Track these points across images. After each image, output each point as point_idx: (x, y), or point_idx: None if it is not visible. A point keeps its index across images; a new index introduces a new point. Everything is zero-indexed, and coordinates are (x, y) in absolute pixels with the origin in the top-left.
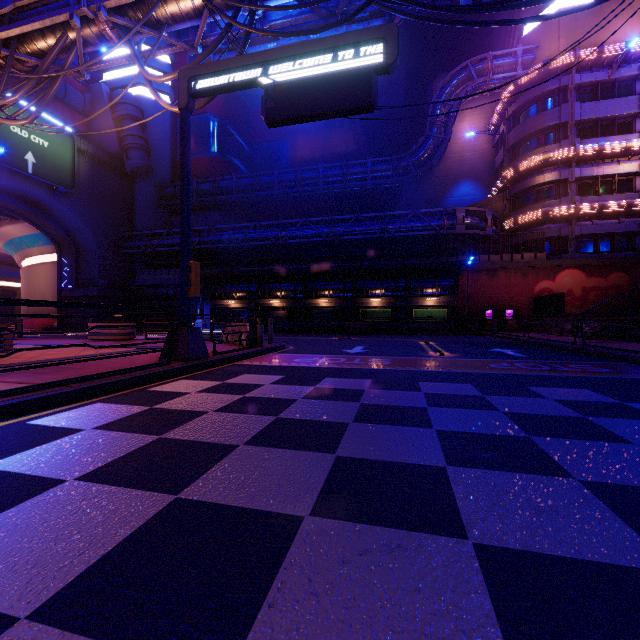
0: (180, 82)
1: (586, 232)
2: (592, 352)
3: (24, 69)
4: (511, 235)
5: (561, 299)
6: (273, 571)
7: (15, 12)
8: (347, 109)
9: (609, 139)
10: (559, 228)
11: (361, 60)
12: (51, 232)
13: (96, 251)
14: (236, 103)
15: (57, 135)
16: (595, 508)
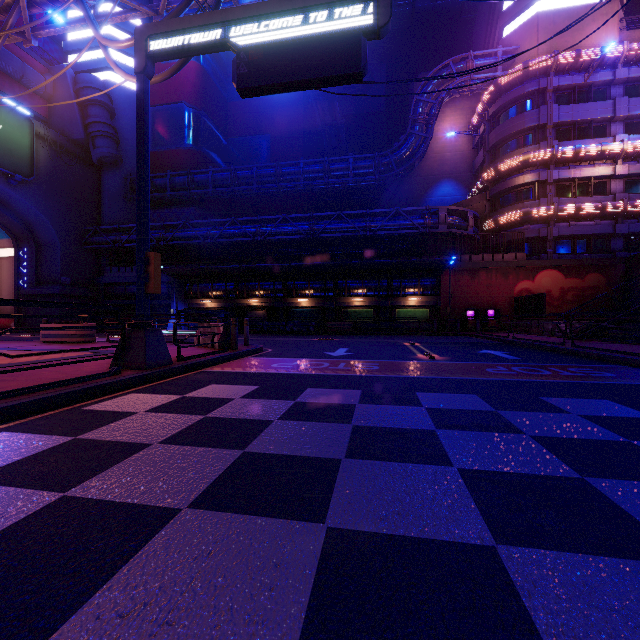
0: (136, 41)
1: (564, 233)
2: (584, 354)
3: None
4: (491, 235)
5: (542, 299)
6: None
7: None
8: (332, 77)
9: (586, 142)
10: (538, 229)
11: (348, 21)
12: (7, 224)
13: (58, 246)
14: (213, 94)
15: (12, 118)
16: None
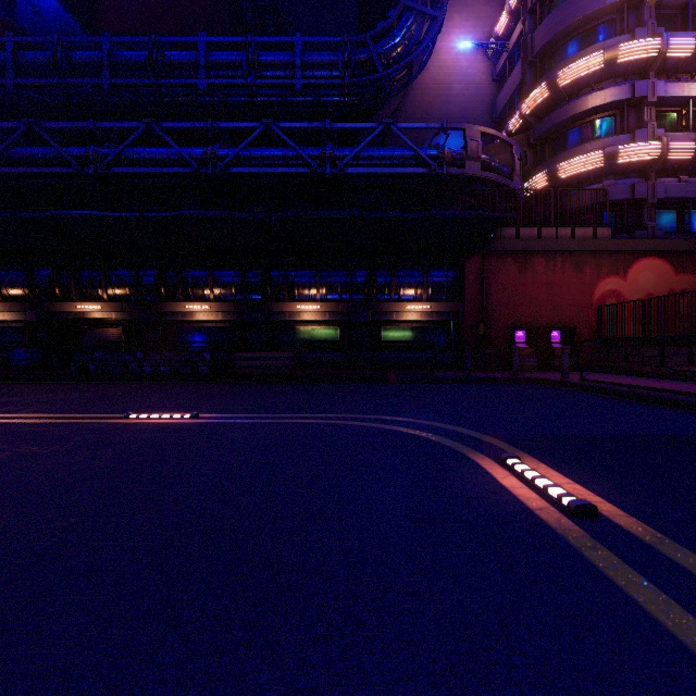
0: None
1: (672, 194)
2: None
3: None
4: (536, 206)
5: None
6: None
7: None
8: None
9: None
10: (631, 185)
11: None
12: None
13: None
14: None
15: None
16: None
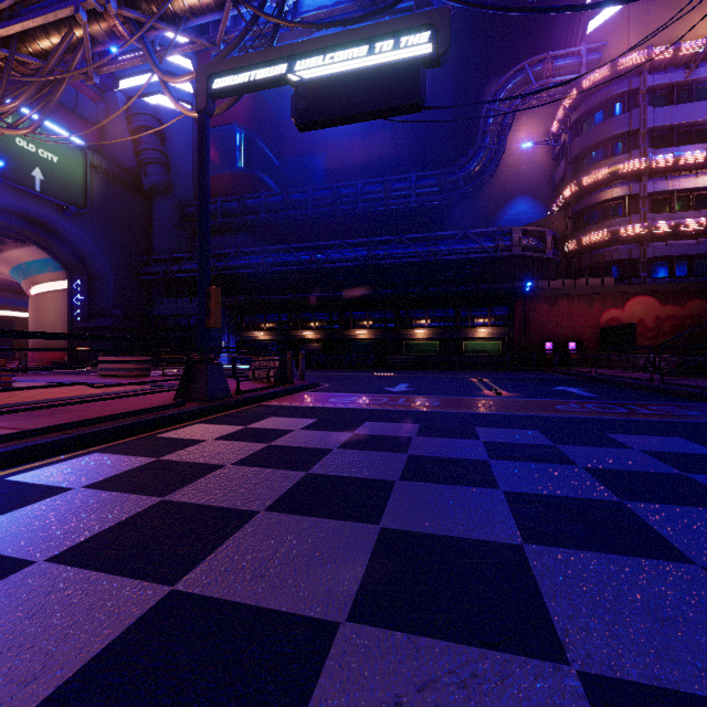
0: (198, 81)
1: (660, 254)
2: (673, 391)
3: (26, 72)
4: (574, 258)
5: (632, 330)
6: None
7: (16, 8)
8: (390, 108)
9: (686, 148)
10: (629, 250)
11: (407, 51)
12: (61, 257)
13: (111, 277)
14: (265, 113)
15: (67, 149)
16: None
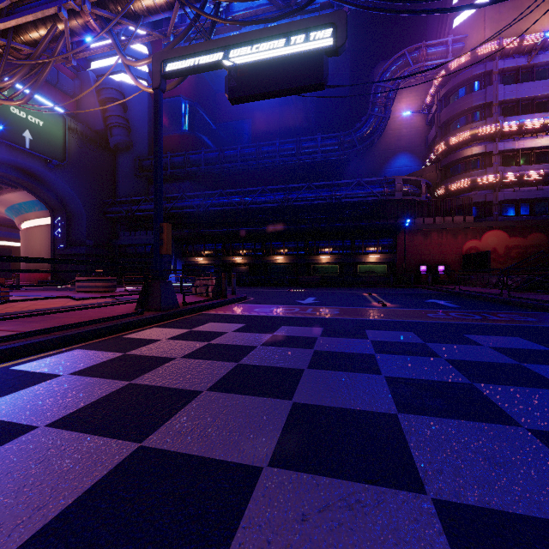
0: (154, 65)
1: (508, 198)
2: (517, 303)
3: (20, 57)
4: (443, 201)
5: (487, 256)
6: (231, 531)
7: (12, 7)
8: (301, 87)
9: (529, 117)
10: (485, 194)
11: (313, 43)
12: (46, 199)
13: (84, 215)
14: (204, 88)
15: (51, 115)
16: (548, 459)
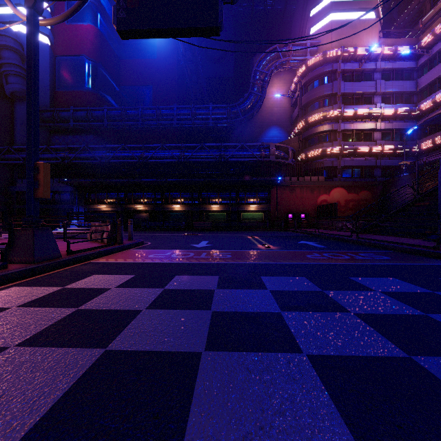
0: None
1: (347, 164)
2: (365, 243)
3: None
4: (303, 164)
5: (335, 207)
6: None
7: None
8: (196, 28)
9: (360, 107)
10: (332, 161)
11: None
12: None
13: None
14: (108, 52)
15: None
16: None
